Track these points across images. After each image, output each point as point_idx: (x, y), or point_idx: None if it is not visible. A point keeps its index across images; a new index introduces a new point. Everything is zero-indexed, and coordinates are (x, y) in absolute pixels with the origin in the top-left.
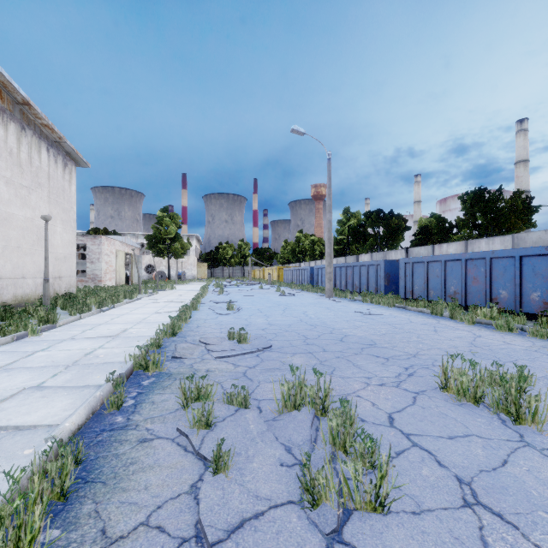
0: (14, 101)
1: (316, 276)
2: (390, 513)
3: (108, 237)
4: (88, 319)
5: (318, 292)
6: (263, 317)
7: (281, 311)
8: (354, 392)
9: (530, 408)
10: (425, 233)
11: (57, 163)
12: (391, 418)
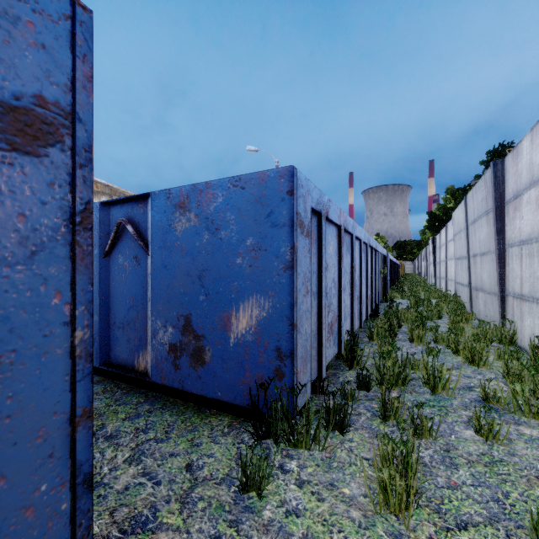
0: (105, 186)
1: None
2: None
3: None
4: None
5: None
6: None
7: None
8: None
9: None
10: None
11: None
12: None
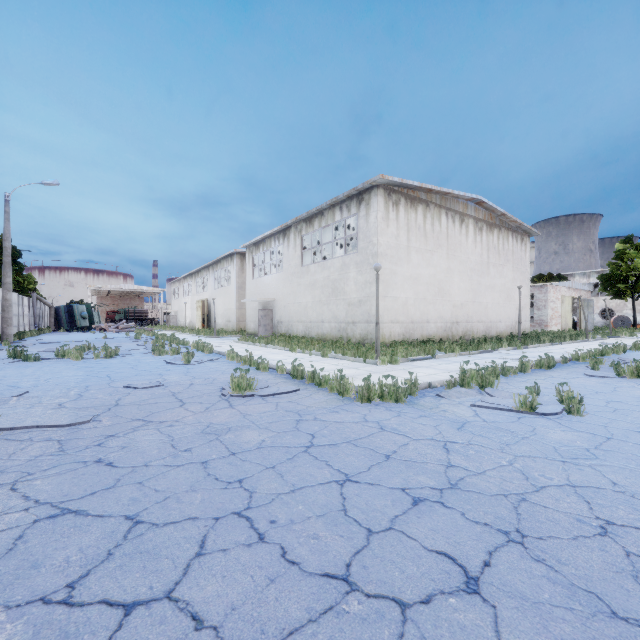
0: (496, 216)
1: None
2: None
3: (553, 285)
4: (544, 347)
5: None
6: None
7: None
8: None
9: None
10: None
11: (517, 241)
12: None
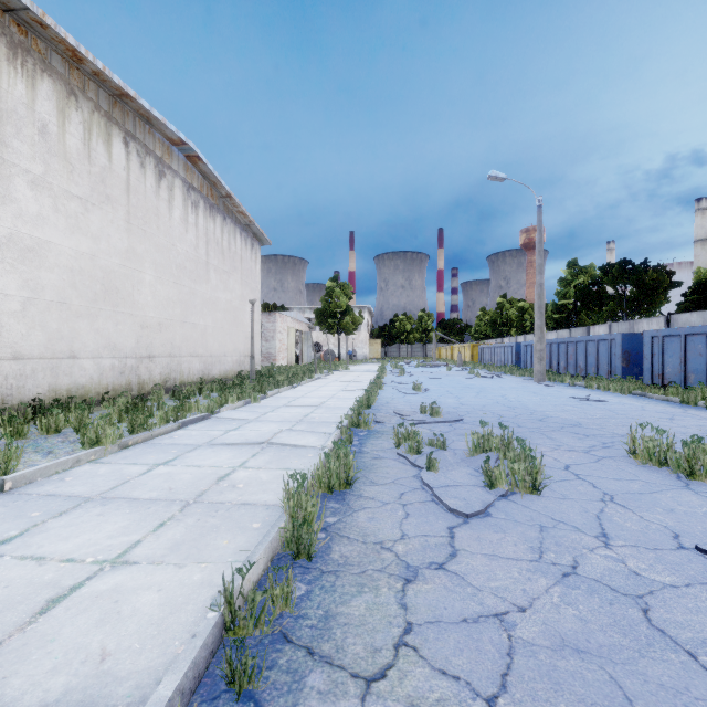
0: (220, 196)
1: (524, 355)
2: (542, 496)
3: (281, 314)
4: (286, 393)
5: (526, 375)
6: (453, 398)
7: (474, 393)
8: (539, 452)
9: (704, 466)
10: (704, 291)
11: (247, 246)
12: (568, 466)
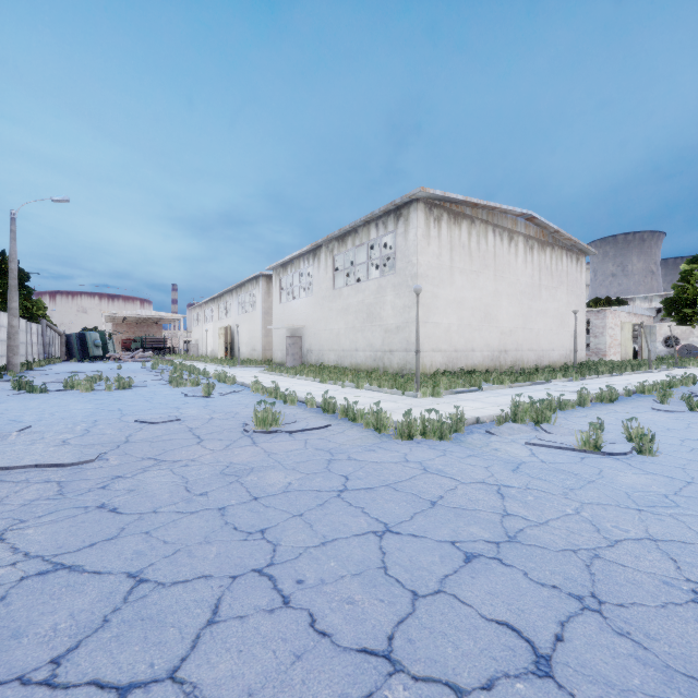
0: (549, 233)
1: None
2: None
3: (612, 310)
4: (603, 379)
5: None
6: None
7: None
8: None
9: None
10: None
11: (572, 261)
12: None
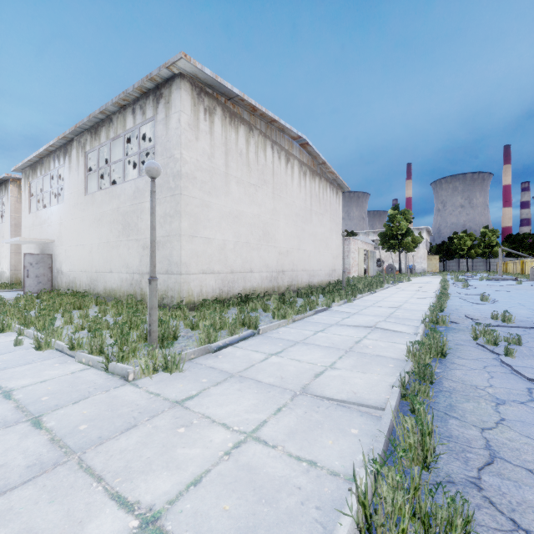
0: (318, 164)
1: None
2: None
3: (353, 238)
4: (367, 298)
5: None
6: (526, 309)
7: None
8: None
9: None
10: None
11: (333, 194)
12: None
